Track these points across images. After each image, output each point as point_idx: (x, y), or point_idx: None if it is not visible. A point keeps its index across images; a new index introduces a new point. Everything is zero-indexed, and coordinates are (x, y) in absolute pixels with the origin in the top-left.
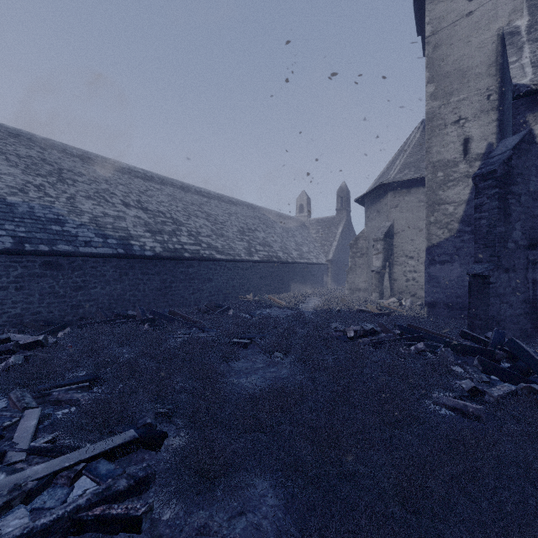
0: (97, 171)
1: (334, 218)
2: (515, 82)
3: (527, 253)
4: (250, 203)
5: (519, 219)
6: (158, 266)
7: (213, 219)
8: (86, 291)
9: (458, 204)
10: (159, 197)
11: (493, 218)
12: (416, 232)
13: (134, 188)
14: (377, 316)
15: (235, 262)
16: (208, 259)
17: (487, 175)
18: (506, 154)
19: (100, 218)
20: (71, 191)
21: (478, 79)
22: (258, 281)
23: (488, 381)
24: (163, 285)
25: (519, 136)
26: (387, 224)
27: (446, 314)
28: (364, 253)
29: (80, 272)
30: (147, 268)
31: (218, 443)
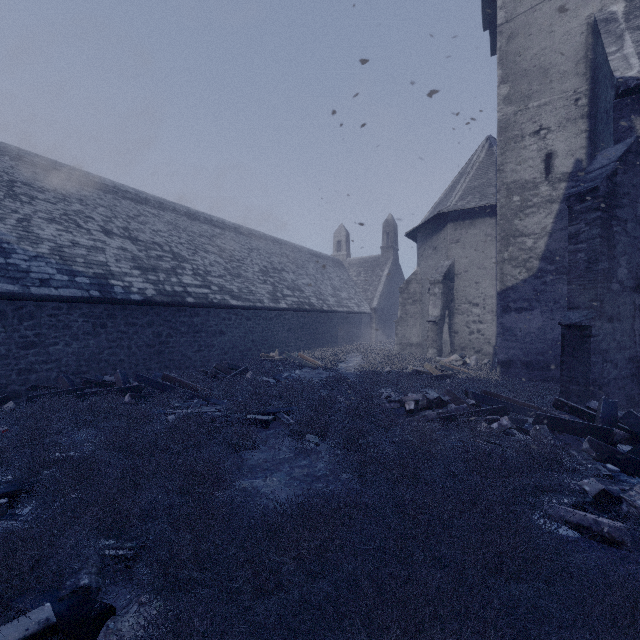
0: (69, 188)
1: (379, 257)
2: (619, 76)
3: (634, 297)
4: (275, 238)
5: (624, 253)
6: (150, 314)
7: (228, 256)
8: (41, 349)
9: (539, 236)
10: (155, 225)
11: (595, 251)
12: (482, 273)
13: (121, 212)
14: (437, 379)
15: (256, 310)
16: (220, 305)
17: (586, 194)
18: (610, 167)
19: (67, 249)
20: (26, 210)
21: (564, 79)
22: (286, 334)
23: (610, 474)
24: (157, 340)
25: (625, 145)
26: (446, 264)
27: (524, 376)
28: (417, 299)
29: (32, 323)
30: (134, 317)
31: (202, 633)
